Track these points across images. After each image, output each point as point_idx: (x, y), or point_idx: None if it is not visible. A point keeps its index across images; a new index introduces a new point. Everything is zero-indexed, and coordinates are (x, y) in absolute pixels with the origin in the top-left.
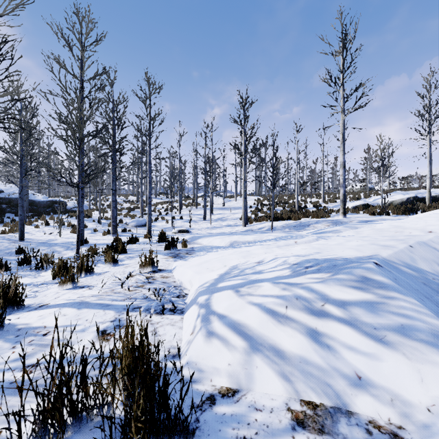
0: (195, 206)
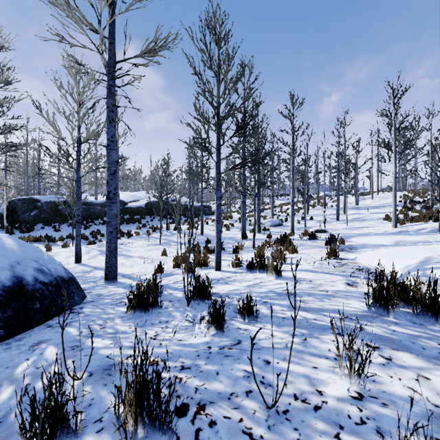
0: (321, 206)
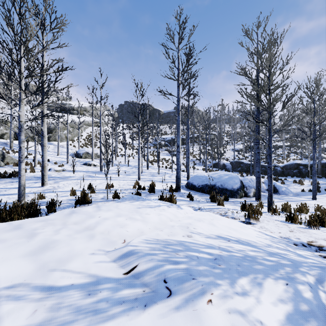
0: None
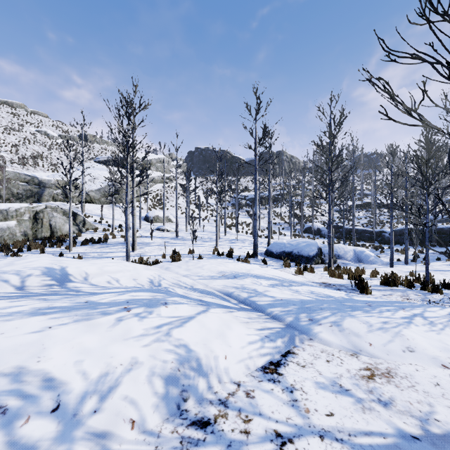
0: None
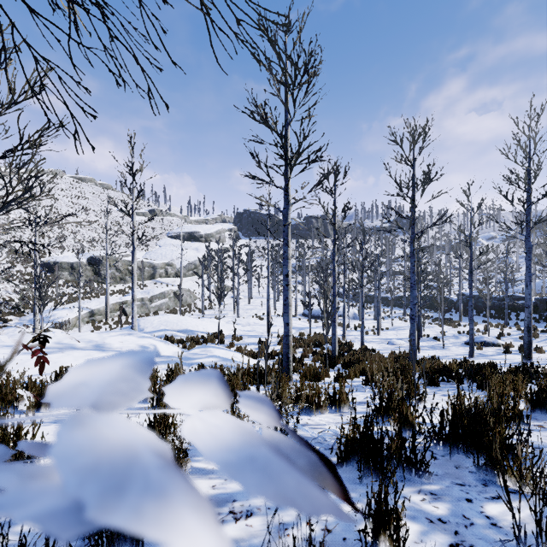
0: None
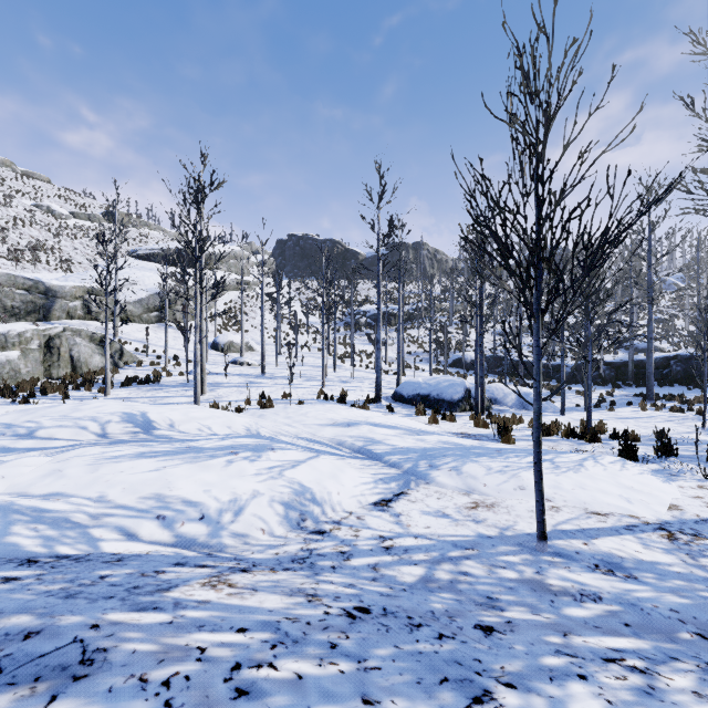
0: None
